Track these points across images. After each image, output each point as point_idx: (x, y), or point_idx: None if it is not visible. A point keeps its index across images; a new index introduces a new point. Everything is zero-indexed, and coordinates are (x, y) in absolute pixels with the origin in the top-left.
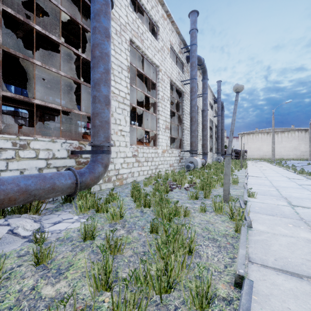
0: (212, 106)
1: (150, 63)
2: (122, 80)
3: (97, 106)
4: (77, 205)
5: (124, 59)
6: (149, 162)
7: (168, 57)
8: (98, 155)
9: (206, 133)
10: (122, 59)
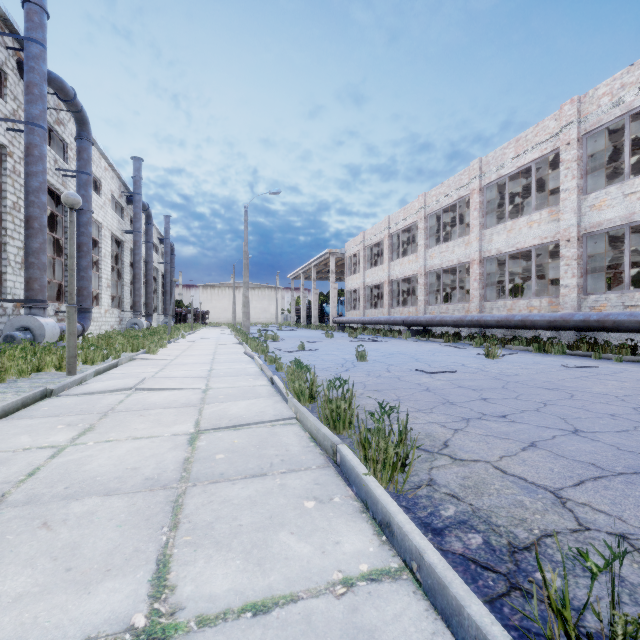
0: (157, 248)
1: (94, 221)
2: None
3: (86, 283)
4: (90, 339)
5: None
6: (95, 322)
7: (109, 208)
8: (87, 314)
9: (151, 291)
10: None
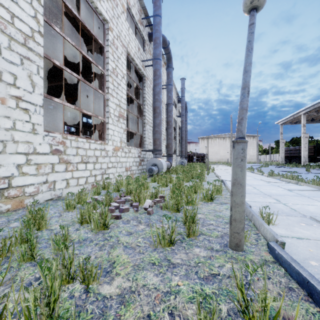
0: (175, 105)
1: (93, 11)
2: None
3: None
4: None
5: None
6: (91, 164)
7: (123, 17)
8: None
9: (171, 131)
10: None
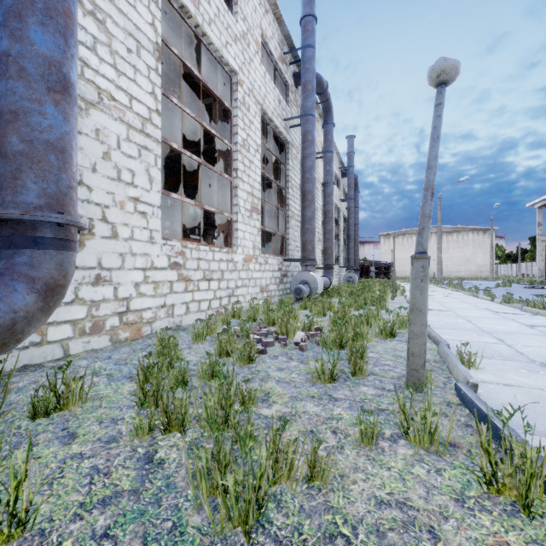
0: (338, 182)
1: (218, 62)
2: (138, 74)
3: (15, 89)
4: None
5: (146, 22)
6: (215, 282)
7: (257, 60)
8: (17, 253)
9: (330, 228)
10: (138, 19)
